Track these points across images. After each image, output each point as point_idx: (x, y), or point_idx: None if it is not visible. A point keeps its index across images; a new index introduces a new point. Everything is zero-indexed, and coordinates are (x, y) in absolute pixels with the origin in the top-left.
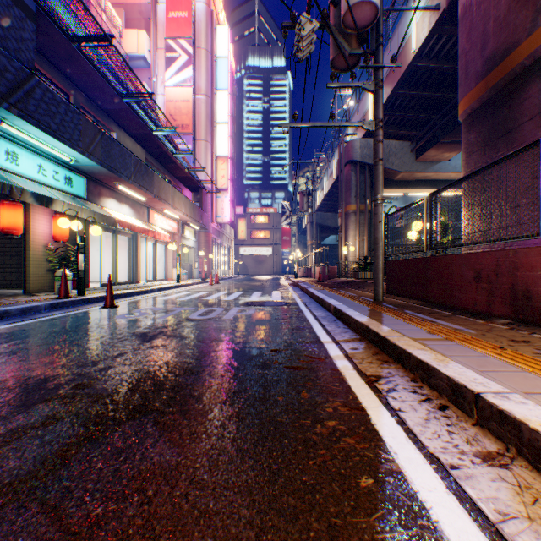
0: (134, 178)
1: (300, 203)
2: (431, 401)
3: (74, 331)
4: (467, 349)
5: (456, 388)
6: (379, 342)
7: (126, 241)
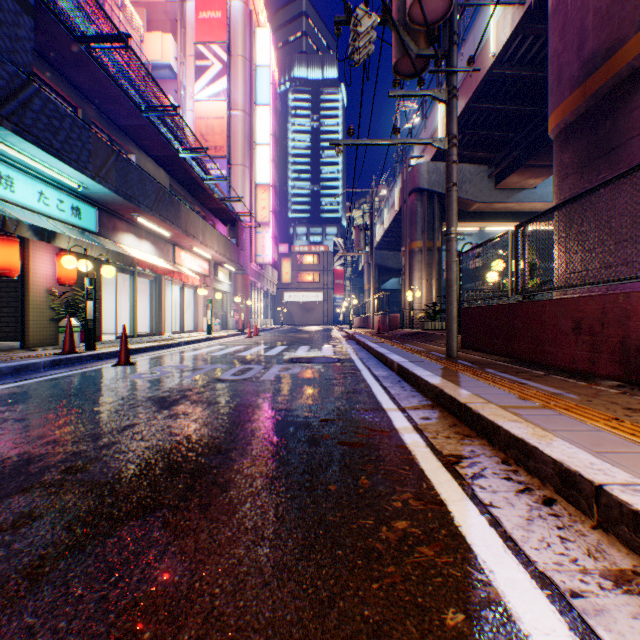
0: (156, 209)
1: (356, 239)
2: (532, 493)
3: (76, 395)
4: (573, 421)
5: (566, 476)
6: (458, 410)
7: (148, 285)
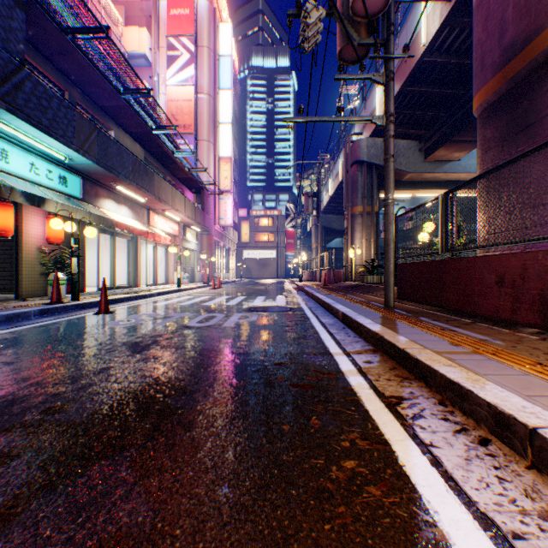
0: (133, 178)
1: (305, 205)
2: (468, 433)
3: (60, 341)
4: (502, 365)
5: (500, 418)
6: (397, 355)
7: (126, 244)
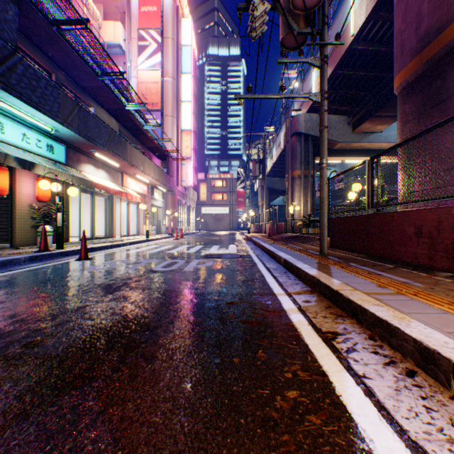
0: (109, 147)
1: (253, 169)
2: (396, 365)
3: (45, 283)
4: (423, 305)
5: (425, 353)
6: (331, 296)
7: (103, 201)
